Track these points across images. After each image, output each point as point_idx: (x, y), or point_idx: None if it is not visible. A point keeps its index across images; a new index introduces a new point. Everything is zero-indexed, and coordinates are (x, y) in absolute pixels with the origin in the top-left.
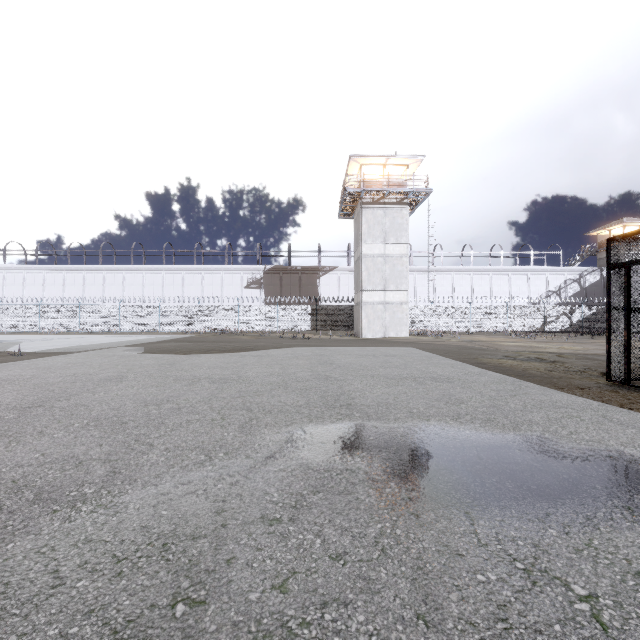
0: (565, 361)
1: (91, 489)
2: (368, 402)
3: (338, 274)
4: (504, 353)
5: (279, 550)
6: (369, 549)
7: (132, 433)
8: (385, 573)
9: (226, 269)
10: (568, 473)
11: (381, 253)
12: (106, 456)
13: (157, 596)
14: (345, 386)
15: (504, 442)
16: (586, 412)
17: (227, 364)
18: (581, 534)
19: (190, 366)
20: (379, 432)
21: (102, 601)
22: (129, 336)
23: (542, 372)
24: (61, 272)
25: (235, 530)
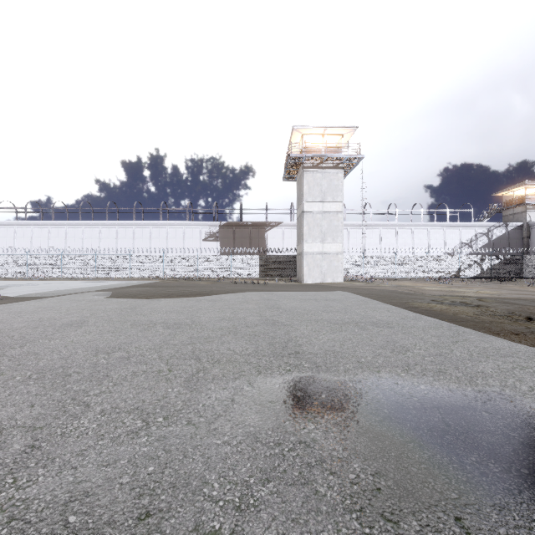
0: (488, 305)
1: None
2: (315, 350)
3: (283, 228)
4: (430, 297)
5: None
6: None
7: (71, 389)
8: None
9: (187, 224)
10: None
11: (320, 210)
12: (32, 422)
13: None
14: (292, 331)
15: (466, 401)
16: (534, 362)
17: (183, 308)
18: None
19: (149, 310)
20: (330, 387)
21: None
22: (103, 282)
23: (472, 316)
24: (46, 227)
25: None
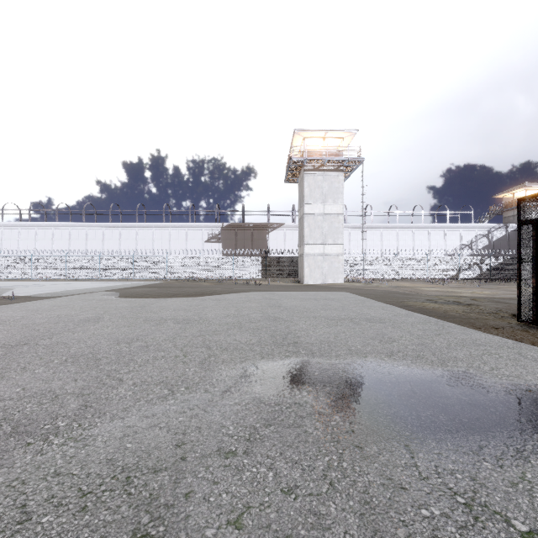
0: (479, 304)
1: (64, 422)
2: (312, 340)
3: (284, 230)
4: (426, 297)
5: (234, 483)
6: (318, 482)
7: (104, 369)
8: (334, 508)
9: (190, 226)
10: (494, 407)
11: (321, 212)
12: (80, 390)
13: (118, 532)
14: (291, 326)
15: (434, 377)
16: (503, 349)
17: (190, 307)
18: (514, 467)
19: (158, 308)
20: (323, 368)
21: (65, 537)
22: (107, 282)
23: (460, 314)
24: (50, 228)
25: (193, 463)
